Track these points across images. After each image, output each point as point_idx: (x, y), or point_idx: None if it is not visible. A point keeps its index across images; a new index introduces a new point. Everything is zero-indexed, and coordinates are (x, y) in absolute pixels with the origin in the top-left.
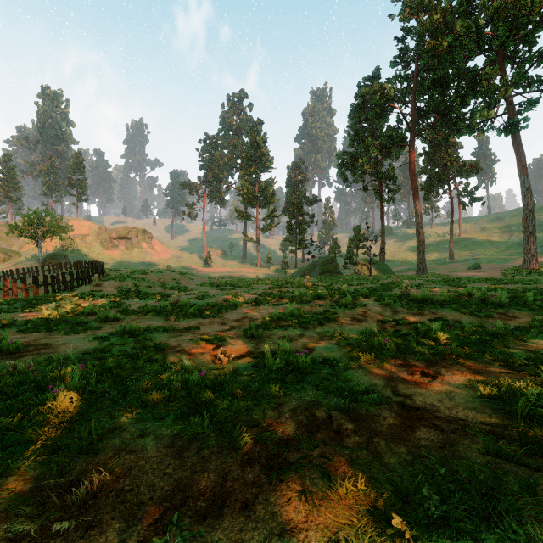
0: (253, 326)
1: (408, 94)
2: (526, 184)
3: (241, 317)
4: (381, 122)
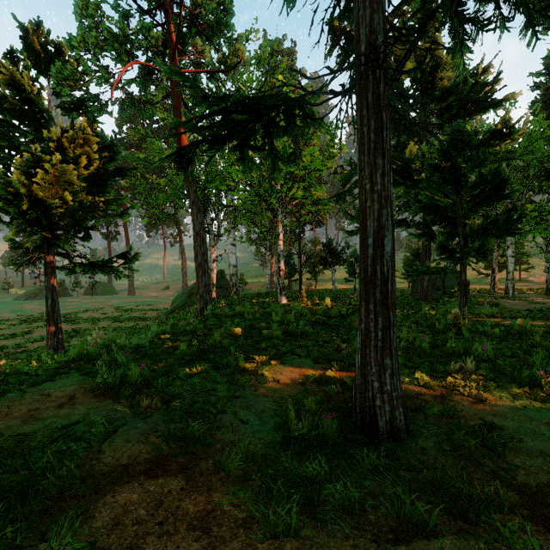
0: None
1: None
2: (182, 247)
3: None
4: None
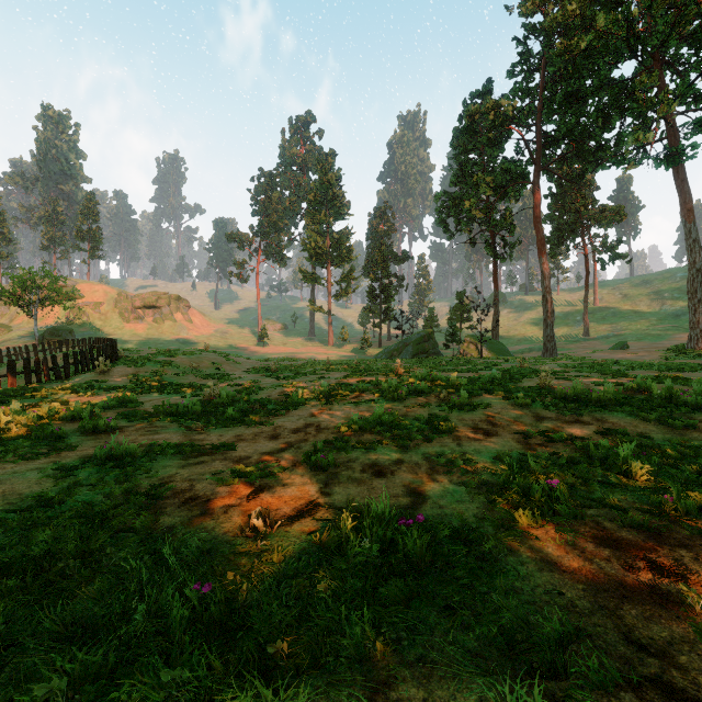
0: (320, 448)
1: (531, 114)
2: (693, 234)
3: (303, 425)
4: (495, 152)
